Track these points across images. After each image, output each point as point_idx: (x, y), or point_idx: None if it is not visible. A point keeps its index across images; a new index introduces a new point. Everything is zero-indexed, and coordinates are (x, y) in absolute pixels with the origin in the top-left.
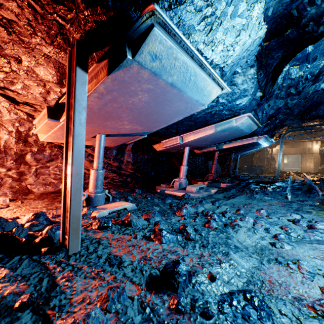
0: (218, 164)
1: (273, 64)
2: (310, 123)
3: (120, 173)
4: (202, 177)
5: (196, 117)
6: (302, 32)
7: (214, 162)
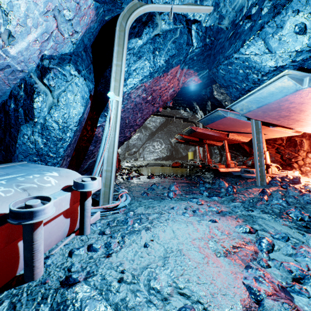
0: None
1: None
2: None
3: None
4: None
5: None
6: None
7: None
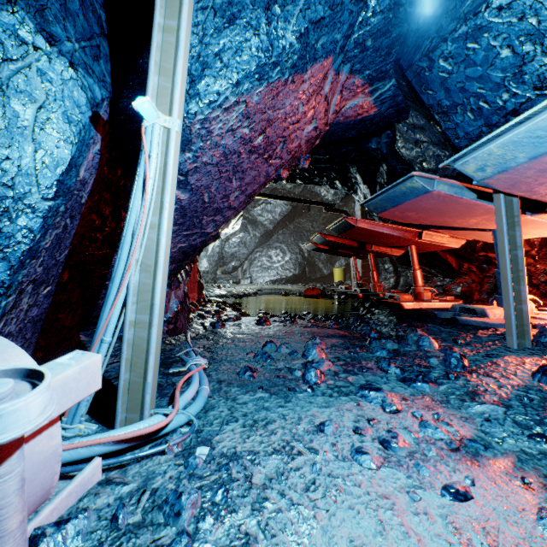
0: None
1: None
2: None
3: None
4: None
5: None
6: None
7: None
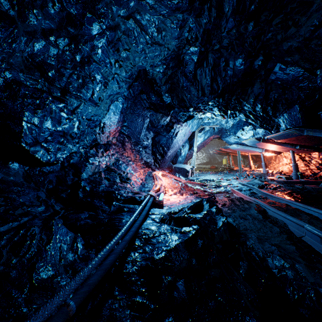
0: None
1: None
2: None
3: (320, 168)
4: None
5: None
6: None
7: None
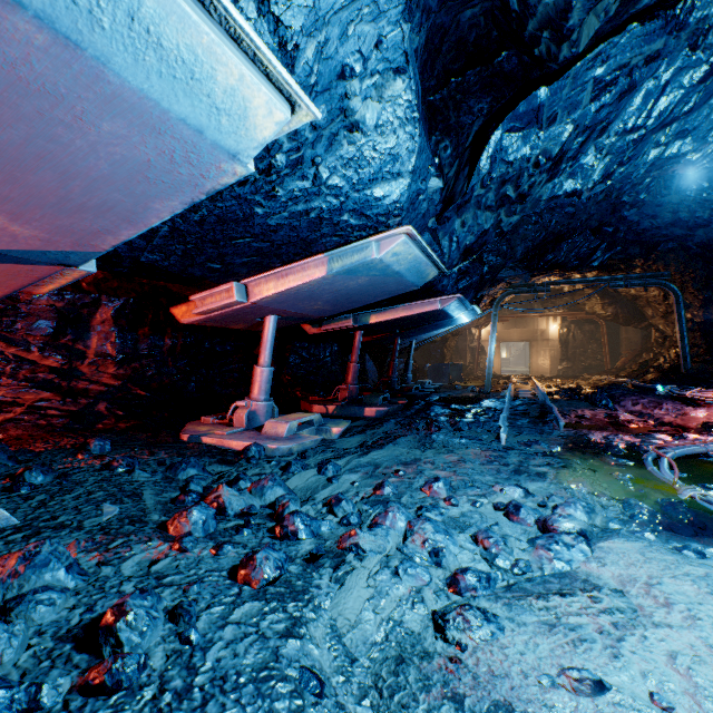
0: (371, 361)
1: (472, 127)
2: (544, 279)
3: (72, 389)
4: (331, 392)
5: (268, 224)
6: (530, 60)
7: (354, 356)
